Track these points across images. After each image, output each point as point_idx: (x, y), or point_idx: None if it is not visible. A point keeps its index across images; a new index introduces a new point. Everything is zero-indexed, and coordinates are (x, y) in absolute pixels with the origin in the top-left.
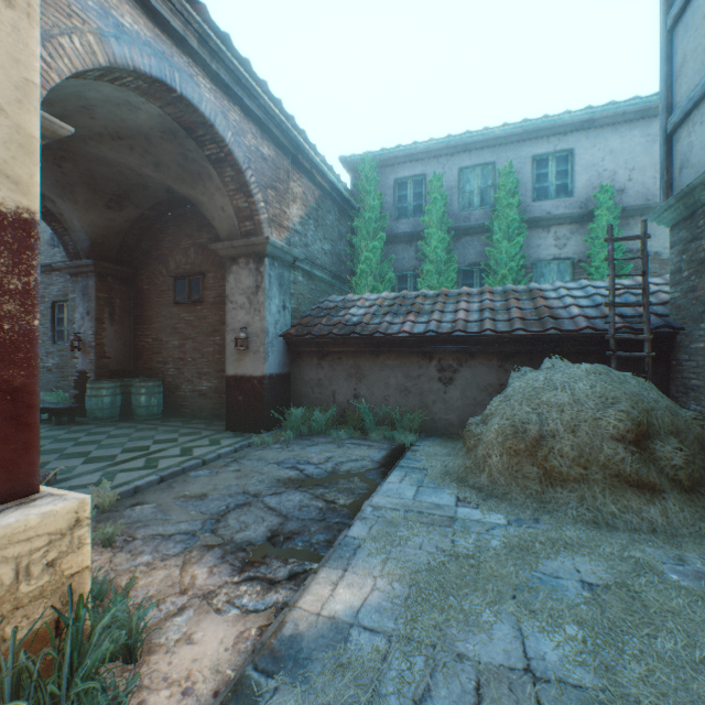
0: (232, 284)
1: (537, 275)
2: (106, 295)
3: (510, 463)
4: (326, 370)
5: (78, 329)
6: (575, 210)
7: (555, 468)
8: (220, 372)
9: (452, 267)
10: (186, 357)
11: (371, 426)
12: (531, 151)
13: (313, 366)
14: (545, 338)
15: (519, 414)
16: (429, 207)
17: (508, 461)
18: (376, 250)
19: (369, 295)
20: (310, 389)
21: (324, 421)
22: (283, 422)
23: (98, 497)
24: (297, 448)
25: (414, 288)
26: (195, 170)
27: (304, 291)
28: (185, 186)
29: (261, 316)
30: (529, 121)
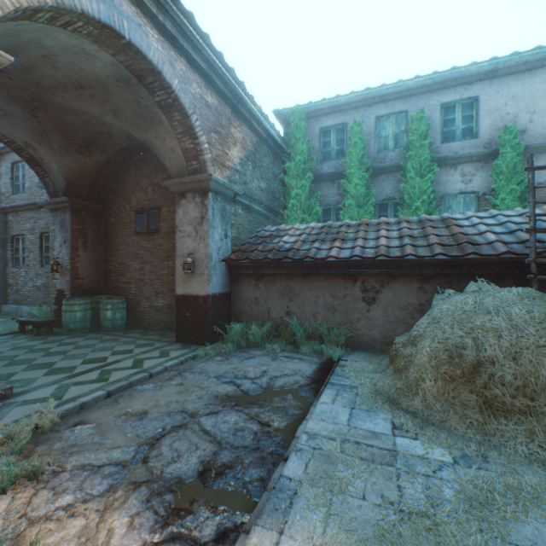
0: (181, 216)
1: (444, 207)
2: (79, 227)
3: (446, 388)
4: (262, 290)
5: (57, 255)
6: (480, 150)
7: (497, 397)
8: (173, 291)
9: (370, 200)
10: (145, 278)
11: (302, 340)
12: (440, 99)
13: (251, 286)
14: (464, 262)
15: (452, 338)
16: (350, 150)
17: (443, 386)
18: (304, 187)
19: (299, 225)
20: (248, 306)
21: (260, 335)
22: (224, 336)
23: (39, 418)
24: (236, 361)
25: (337, 219)
26: (148, 115)
27: (243, 222)
28: (140, 131)
29: (205, 243)
30: (438, 73)
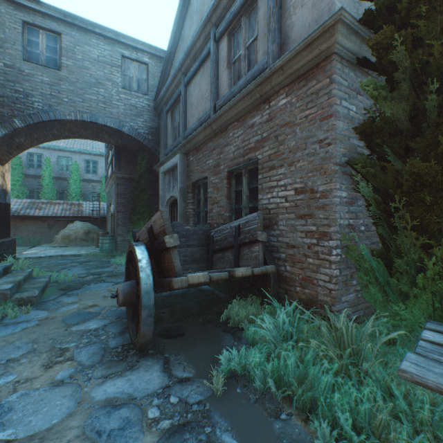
0: None
1: (87, 197)
2: None
3: (63, 241)
4: None
5: None
6: (99, 179)
7: (72, 240)
8: None
9: (55, 191)
10: None
11: (23, 243)
12: (85, 158)
13: None
14: (79, 217)
15: (66, 232)
16: (45, 169)
17: (63, 240)
18: (19, 181)
19: (18, 200)
20: None
21: None
22: None
23: None
24: None
25: (38, 196)
26: None
27: None
28: None
29: None
30: (84, 149)
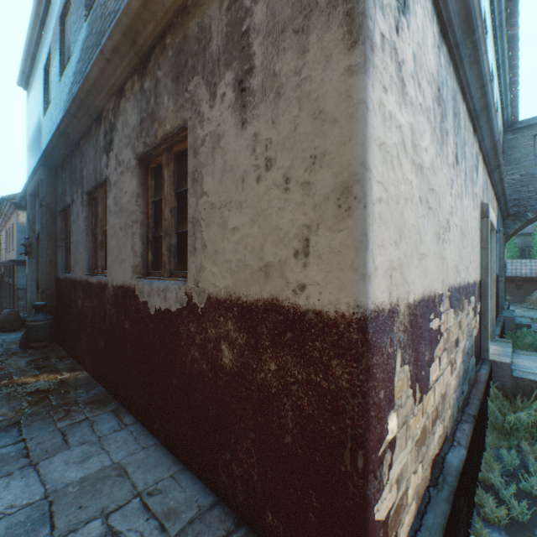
0: None
1: None
2: None
3: None
4: None
5: None
6: None
7: None
8: None
9: (515, 250)
10: None
11: None
12: None
13: None
14: None
15: None
16: None
17: None
18: None
19: None
20: None
21: None
22: None
23: None
24: None
25: None
26: None
27: None
28: None
29: None
30: None
